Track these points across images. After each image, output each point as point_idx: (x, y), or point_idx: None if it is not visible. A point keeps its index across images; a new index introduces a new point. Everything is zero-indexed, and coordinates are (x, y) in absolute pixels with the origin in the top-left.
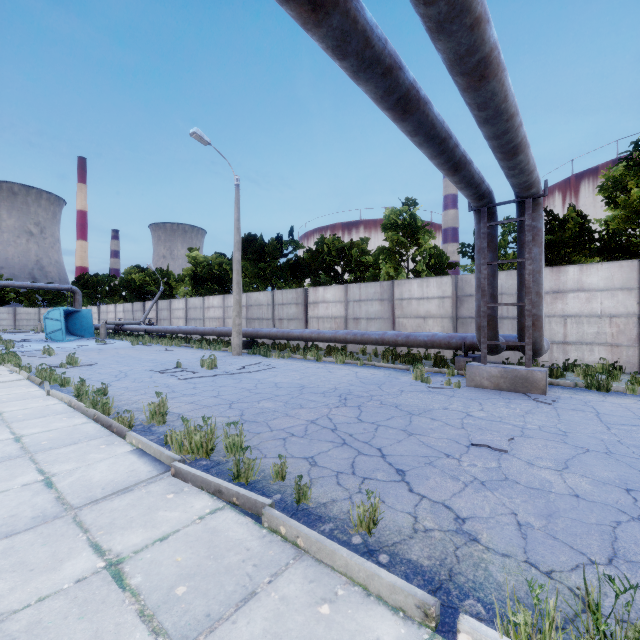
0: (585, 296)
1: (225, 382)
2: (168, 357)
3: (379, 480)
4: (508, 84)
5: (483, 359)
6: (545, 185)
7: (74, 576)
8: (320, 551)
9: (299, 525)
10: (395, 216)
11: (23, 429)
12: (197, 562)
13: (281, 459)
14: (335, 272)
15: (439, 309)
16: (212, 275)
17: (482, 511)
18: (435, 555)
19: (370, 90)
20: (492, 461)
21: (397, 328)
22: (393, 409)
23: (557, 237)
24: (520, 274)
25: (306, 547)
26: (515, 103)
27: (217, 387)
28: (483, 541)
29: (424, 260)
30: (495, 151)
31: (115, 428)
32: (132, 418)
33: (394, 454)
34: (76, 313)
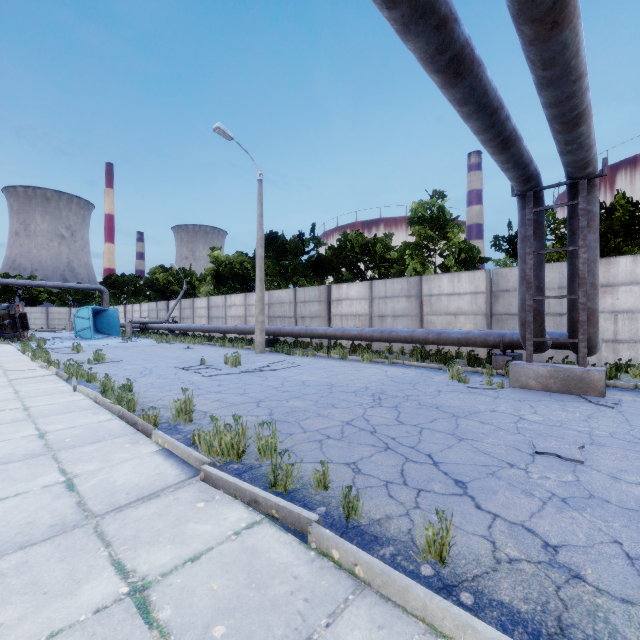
0: (639, 290)
1: (250, 380)
2: (192, 354)
3: (437, 493)
4: (581, 35)
5: (529, 357)
6: (603, 164)
7: (93, 604)
8: (386, 586)
9: (356, 550)
10: (422, 209)
11: (48, 425)
12: (236, 592)
13: (323, 465)
14: (358, 269)
15: (471, 305)
16: (234, 274)
17: (575, 537)
18: (532, 597)
19: (420, 48)
20: (567, 473)
21: (425, 326)
22: (434, 410)
23: (606, 226)
24: (572, 264)
25: (367, 578)
26: (585, 60)
27: (242, 385)
28: (590, 579)
29: (453, 255)
30: (553, 122)
31: (140, 426)
32: (157, 415)
33: (447, 462)
34: (104, 312)
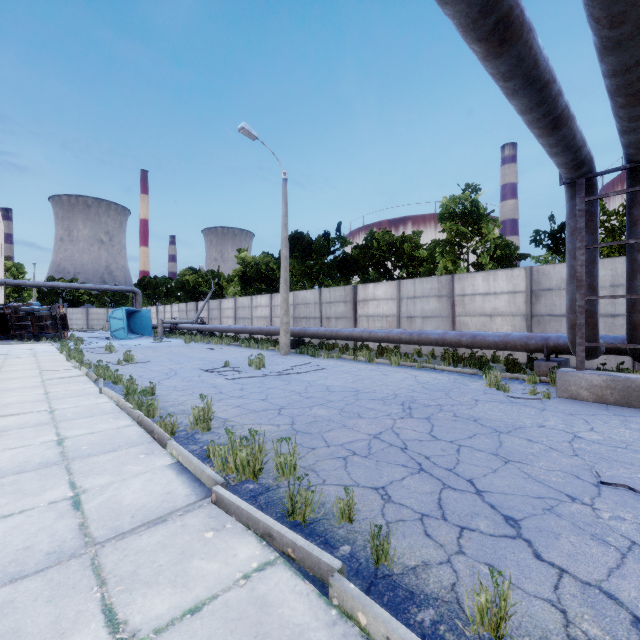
0: None
1: (273, 383)
2: (217, 355)
3: (484, 533)
4: None
5: (579, 364)
6: None
7: None
8: None
9: (388, 618)
10: (453, 204)
11: (68, 430)
12: None
13: (348, 494)
14: (385, 268)
15: (509, 306)
16: (260, 275)
17: None
18: None
19: (460, 11)
20: None
21: (458, 327)
22: (472, 424)
23: None
24: (632, 259)
25: None
26: None
27: (265, 389)
28: None
29: (488, 252)
30: (616, 94)
31: (156, 434)
32: (175, 423)
33: (493, 491)
34: (137, 313)
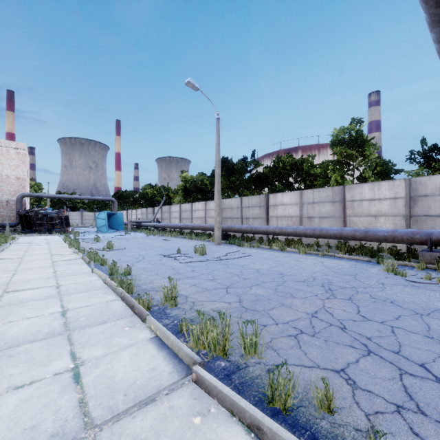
0: None
1: (215, 267)
2: (170, 245)
3: None
4: None
5: None
6: None
7: None
8: None
9: None
10: (342, 134)
11: (70, 303)
12: None
13: (327, 385)
14: (288, 182)
15: (391, 208)
16: (196, 188)
17: None
18: None
19: None
20: None
21: (348, 225)
22: (391, 305)
23: None
24: None
25: None
26: None
27: (210, 271)
28: None
29: (369, 168)
30: None
31: (136, 309)
32: (150, 300)
33: None
34: (114, 215)
